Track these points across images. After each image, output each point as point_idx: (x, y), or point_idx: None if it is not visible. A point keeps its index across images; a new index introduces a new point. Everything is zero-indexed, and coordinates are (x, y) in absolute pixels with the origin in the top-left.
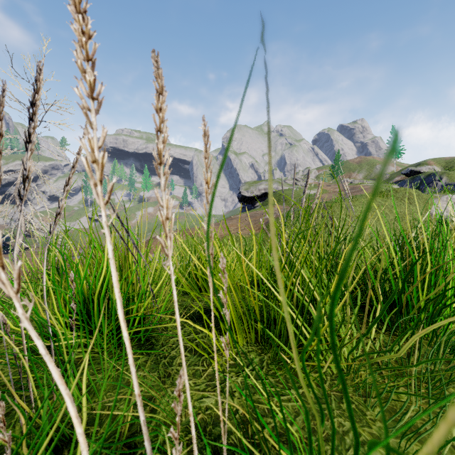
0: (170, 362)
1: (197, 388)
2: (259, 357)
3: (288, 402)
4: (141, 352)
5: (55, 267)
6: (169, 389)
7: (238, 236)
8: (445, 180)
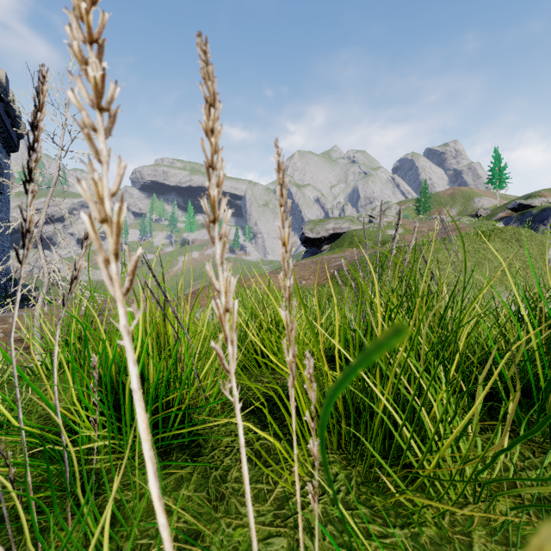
0: (224, 476)
1: (261, 520)
2: (344, 472)
3: (393, 548)
4: (184, 459)
5: (78, 334)
6: (223, 519)
7: (301, 287)
8: None
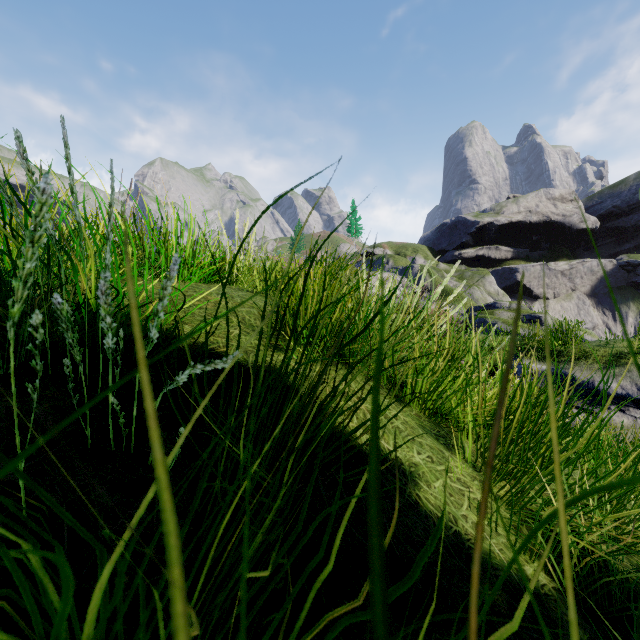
0: None
1: None
2: None
3: None
4: None
5: None
6: None
7: None
8: (391, 264)
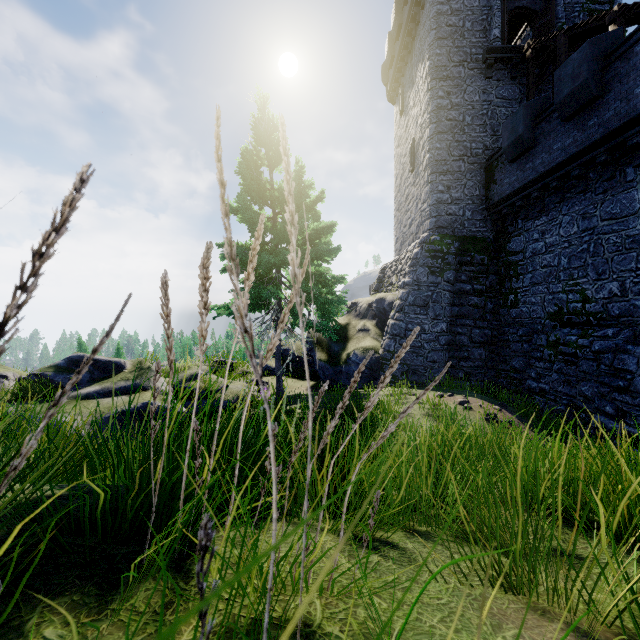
0: None
1: None
2: None
3: None
4: None
5: None
6: None
7: None
8: None
